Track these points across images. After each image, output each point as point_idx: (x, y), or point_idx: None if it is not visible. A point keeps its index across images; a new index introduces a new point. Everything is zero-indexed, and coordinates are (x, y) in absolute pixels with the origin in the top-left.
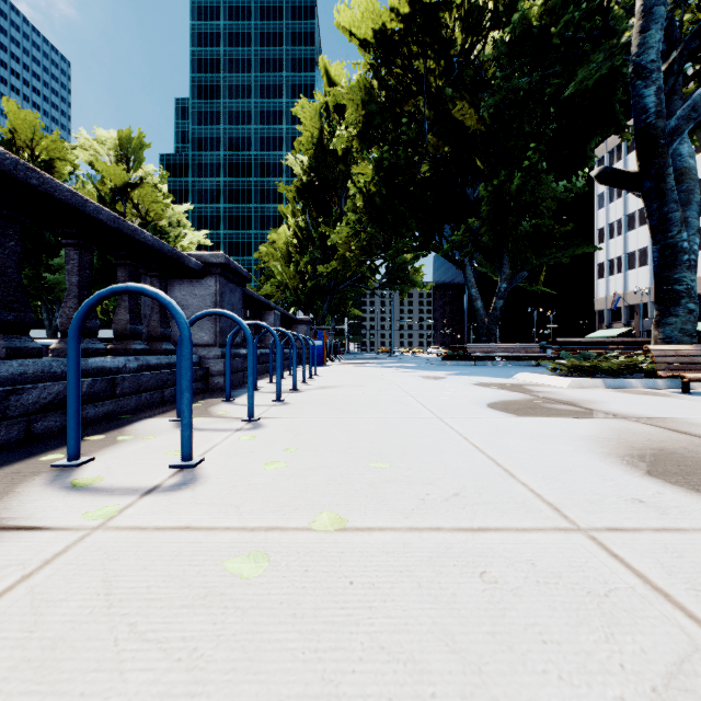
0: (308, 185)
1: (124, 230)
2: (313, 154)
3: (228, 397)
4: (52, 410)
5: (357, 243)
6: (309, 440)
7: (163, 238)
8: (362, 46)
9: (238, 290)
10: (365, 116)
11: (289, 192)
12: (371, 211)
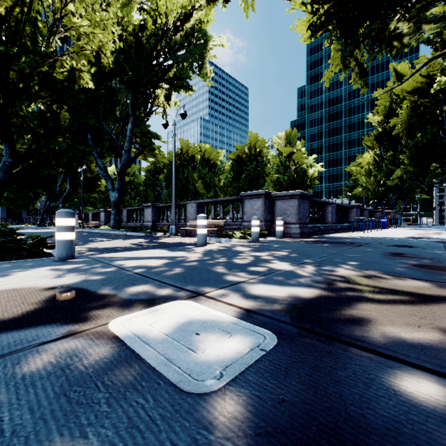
0: (382, 133)
1: (346, 206)
2: (386, 113)
3: (361, 231)
4: (343, 229)
5: (406, 176)
6: (376, 233)
7: (303, 172)
8: (407, 94)
9: (359, 209)
10: (409, 124)
11: (370, 139)
12: (413, 162)
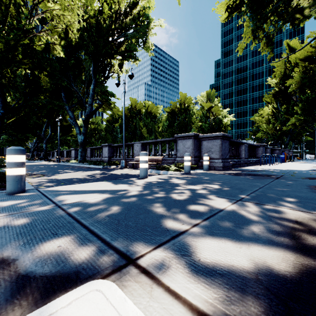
0: (278, 91)
1: (255, 145)
2: (281, 77)
3: (266, 164)
4: (253, 163)
5: (299, 122)
6: (279, 166)
7: (219, 121)
8: (300, 61)
9: (264, 148)
10: (301, 83)
11: (269, 96)
12: (305, 112)
